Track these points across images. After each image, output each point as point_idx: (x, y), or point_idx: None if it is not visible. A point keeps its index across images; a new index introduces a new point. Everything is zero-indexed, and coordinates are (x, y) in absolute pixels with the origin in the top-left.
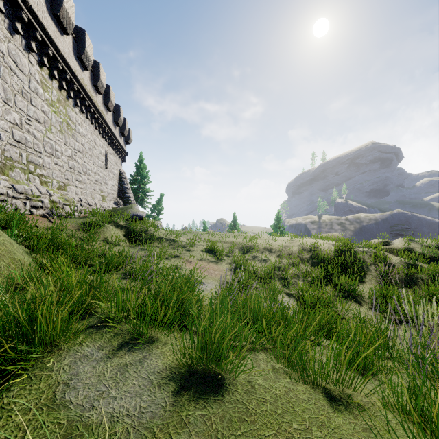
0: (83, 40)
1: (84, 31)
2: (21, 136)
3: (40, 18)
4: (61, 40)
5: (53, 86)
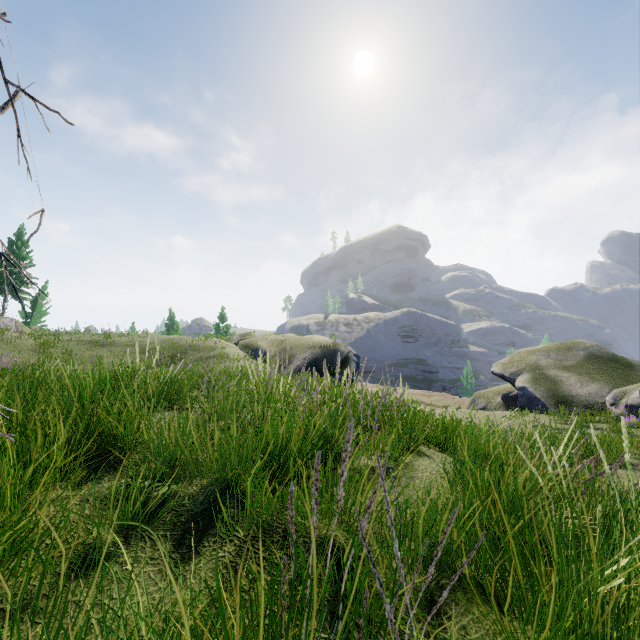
0: None
1: None
2: None
3: None
4: None
5: None
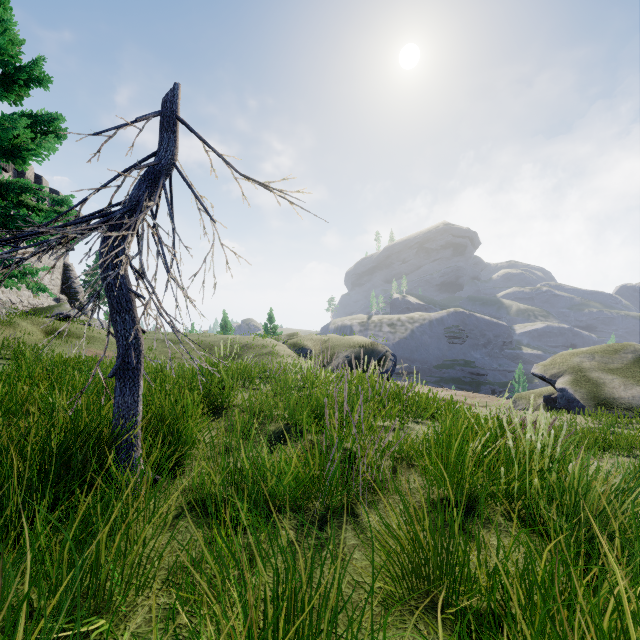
0: None
1: None
2: None
3: None
4: None
5: None
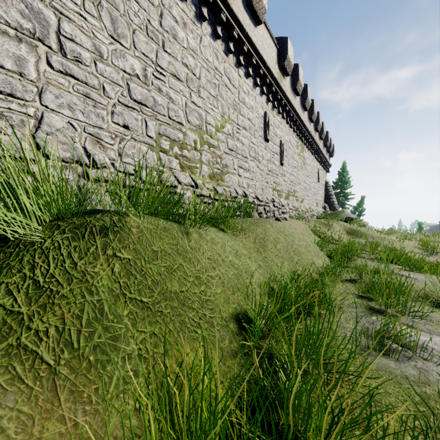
0: (312, 107)
1: (313, 101)
2: (291, 179)
3: (299, 114)
4: (304, 116)
5: (299, 144)
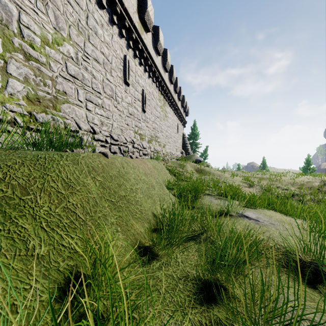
0: (172, 71)
1: (172, 66)
2: (154, 126)
3: (160, 72)
4: (165, 76)
5: (161, 99)
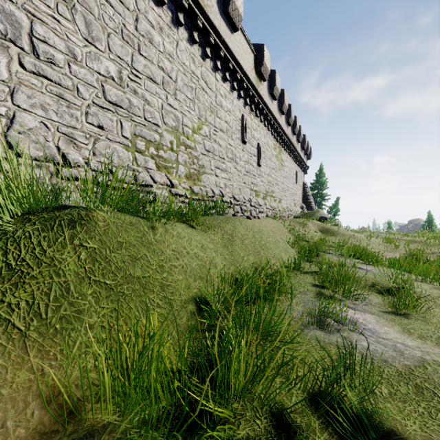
0: (289, 111)
1: (290, 105)
2: (269, 179)
3: (276, 118)
4: (281, 120)
5: (277, 146)
